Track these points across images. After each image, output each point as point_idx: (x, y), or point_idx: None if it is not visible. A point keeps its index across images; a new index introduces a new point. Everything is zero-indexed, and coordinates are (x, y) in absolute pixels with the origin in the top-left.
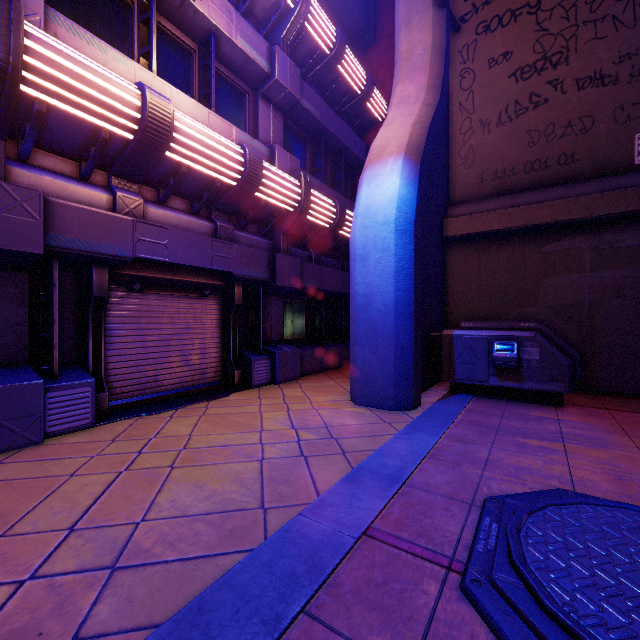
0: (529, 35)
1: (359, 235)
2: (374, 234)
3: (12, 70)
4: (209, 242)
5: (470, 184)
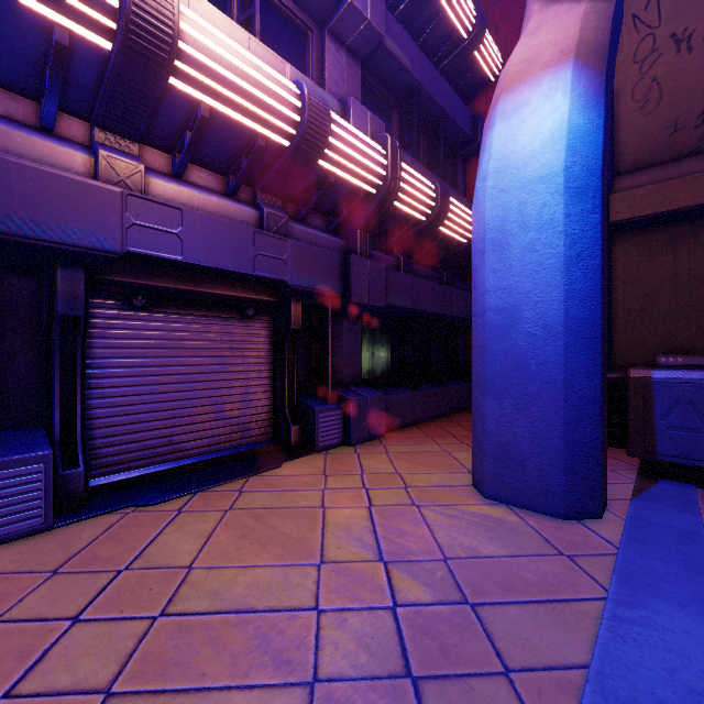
0: None
1: (491, 206)
2: (521, 200)
3: None
4: (249, 234)
5: (653, 139)
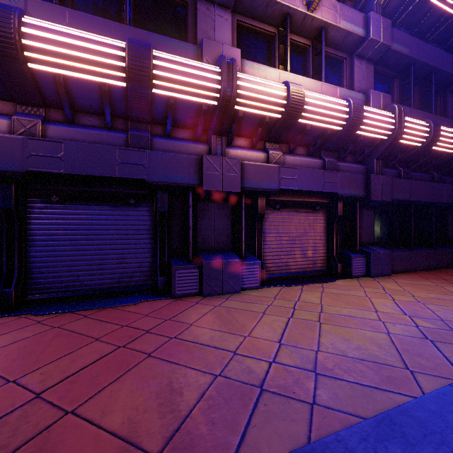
0: None
1: None
2: None
3: (232, 100)
4: (321, 173)
5: None
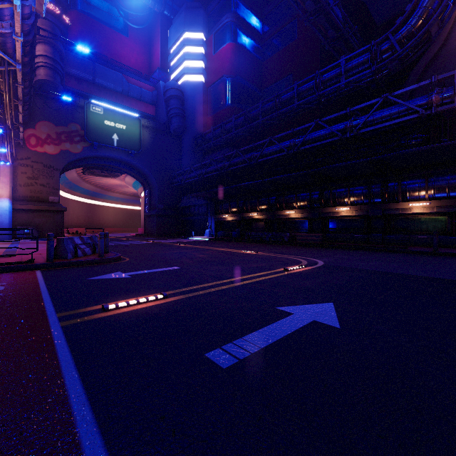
0: (31, 171)
1: (0, 211)
2: (4, 212)
3: None
4: None
5: (17, 197)
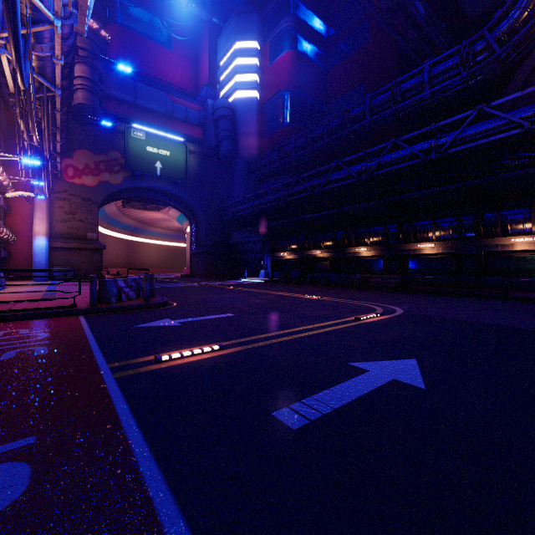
0: (68, 205)
1: (37, 250)
2: (41, 250)
3: None
4: None
5: (53, 234)
